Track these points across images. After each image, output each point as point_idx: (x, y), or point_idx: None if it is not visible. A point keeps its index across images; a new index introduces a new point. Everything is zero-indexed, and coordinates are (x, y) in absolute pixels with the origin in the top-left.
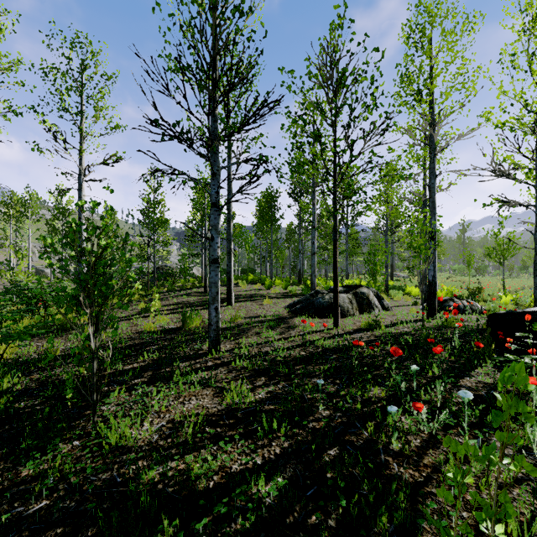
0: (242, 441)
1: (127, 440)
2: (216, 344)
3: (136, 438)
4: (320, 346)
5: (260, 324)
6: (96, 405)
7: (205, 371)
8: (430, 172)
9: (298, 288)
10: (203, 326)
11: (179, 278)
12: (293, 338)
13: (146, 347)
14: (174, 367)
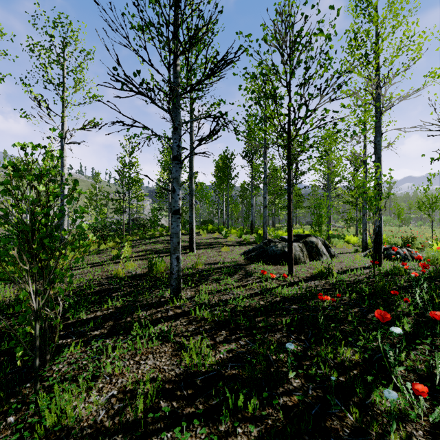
0: (202, 430)
1: (68, 418)
2: (178, 292)
3: (79, 414)
4: (278, 295)
5: (219, 270)
6: (45, 366)
7: (166, 322)
8: (375, 130)
9: (250, 236)
10: (167, 272)
11: (151, 228)
12: (250, 285)
13: (112, 294)
14: (135, 316)
